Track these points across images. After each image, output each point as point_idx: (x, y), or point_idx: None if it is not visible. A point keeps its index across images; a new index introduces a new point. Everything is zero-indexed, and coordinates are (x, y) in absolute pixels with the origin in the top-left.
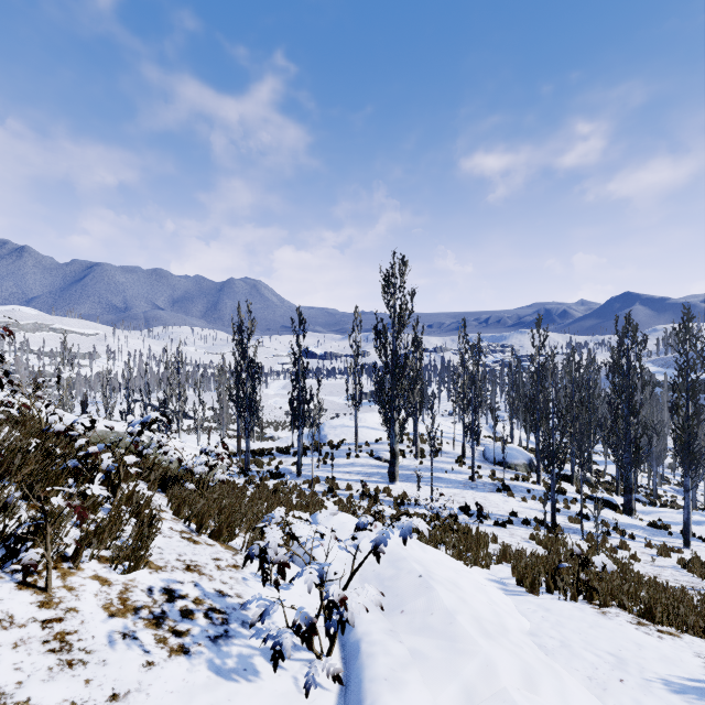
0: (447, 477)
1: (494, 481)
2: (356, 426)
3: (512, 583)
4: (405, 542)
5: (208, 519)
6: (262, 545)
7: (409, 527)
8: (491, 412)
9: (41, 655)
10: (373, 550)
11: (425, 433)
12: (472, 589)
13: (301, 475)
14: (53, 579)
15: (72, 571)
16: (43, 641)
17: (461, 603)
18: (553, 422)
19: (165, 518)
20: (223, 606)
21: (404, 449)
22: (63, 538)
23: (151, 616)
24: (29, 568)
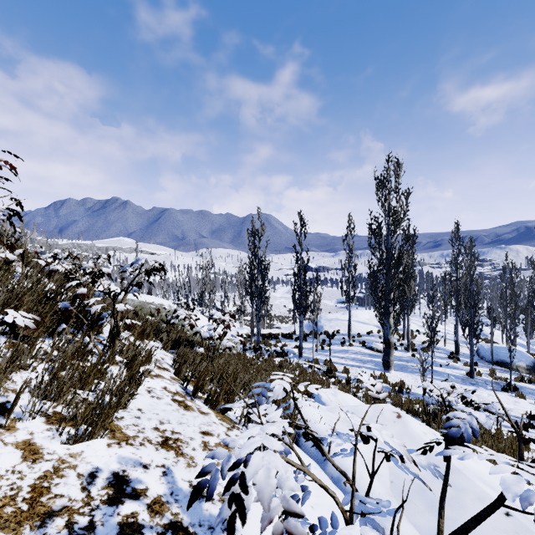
0: (443, 371)
1: (495, 380)
2: (349, 319)
3: None
4: None
5: (210, 383)
6: (238, 455)
7: None
8: (488, 312)
9: None
10: None
11: (413, 330)
12: None
13: (302, 356)
14: None
15: None
16: None
17: None
18: None
19: (163, 376)
20: (193, 520)
21: (395, 342)
22: None
23: (64, 533)
24: None
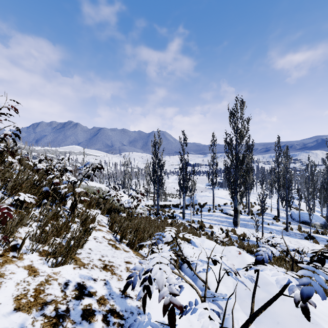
0: (269, 227)
1: (301, 233)
2: (213, 196)
3: None
4: None
5: (129, 234)
6: (147, 268)
7: None
8: (297, 191)
9: None
10: (302, 299)
11: (252, 202)
12: None
13: (184, 218)
14: None
15: (13, 259)
16: None
17: None
18: None
19: (102, 230)
20: (122, 308)
21: (241, 210)
22: (12, 233)
23: (54, 313)
24: None
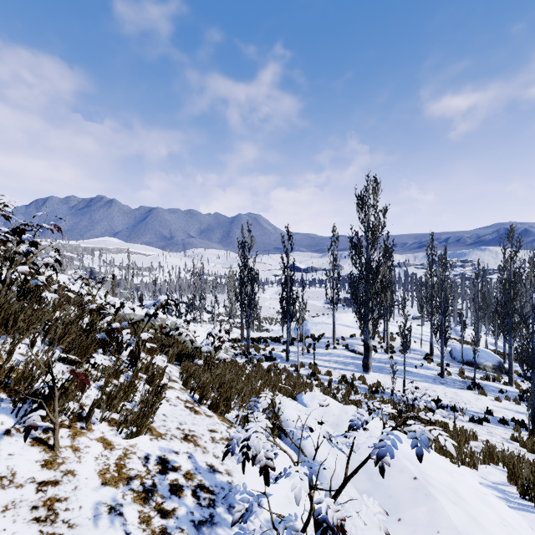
0: (417, 371)
1: (463, 379)
2: (333, 323)
3: (510, 491)
4: (421, 457)
5: (210, 391)
6: (245, 436)
7: (424, 437)
8: (459, 316)
9: (24, 524)
10: (377, 460)
11: (394, 332)
12: (475, 501)
13: (289, 360)
14: (64, 438)
15: (82, 431)
16: (32, 507)
17: (472, 522)
18: (533, 327)
19: (175, 387)
20: (211, 484)
21: (376, 345)
22: (78, 400)
23: (141, 488)
24: (30, 430)
